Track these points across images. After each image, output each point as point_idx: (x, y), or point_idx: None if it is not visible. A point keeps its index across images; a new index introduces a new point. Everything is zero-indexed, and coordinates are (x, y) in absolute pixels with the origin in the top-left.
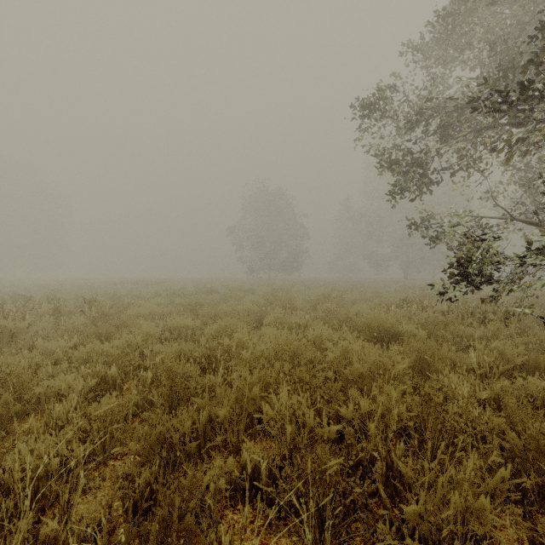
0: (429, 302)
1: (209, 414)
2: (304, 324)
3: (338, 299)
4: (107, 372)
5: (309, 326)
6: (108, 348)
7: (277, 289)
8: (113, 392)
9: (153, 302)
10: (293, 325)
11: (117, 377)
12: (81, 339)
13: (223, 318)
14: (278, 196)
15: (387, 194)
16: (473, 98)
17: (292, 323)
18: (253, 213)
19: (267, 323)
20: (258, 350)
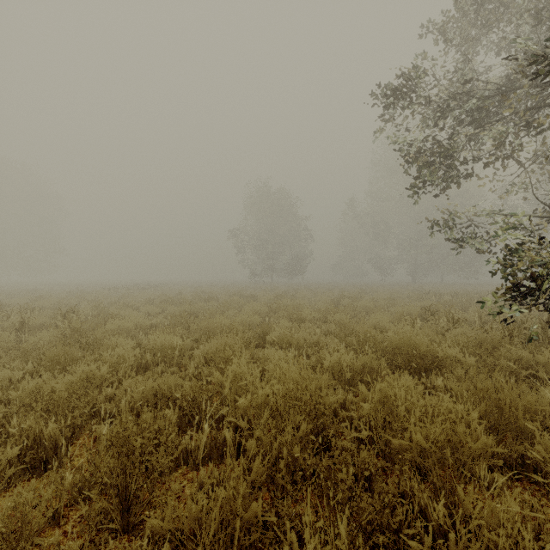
0: (455, 312)
1: (173, 544)
2: (315, 341)
3: (349, 307)
4: (43, 430)
5: (322, 345)
6: (60, 385)
7: (281, 295)
8: (32, 479)
9: (143, 311)
10: (302, 344)
11: (57, 437)
12: (36, 366)
13: (218, 336)
14: (282, 196)
15: (409, 189)
16: (537, 58)
17: (301, 340)
18: (255, 214)
19: (271, 339)
20: (260, 395)
